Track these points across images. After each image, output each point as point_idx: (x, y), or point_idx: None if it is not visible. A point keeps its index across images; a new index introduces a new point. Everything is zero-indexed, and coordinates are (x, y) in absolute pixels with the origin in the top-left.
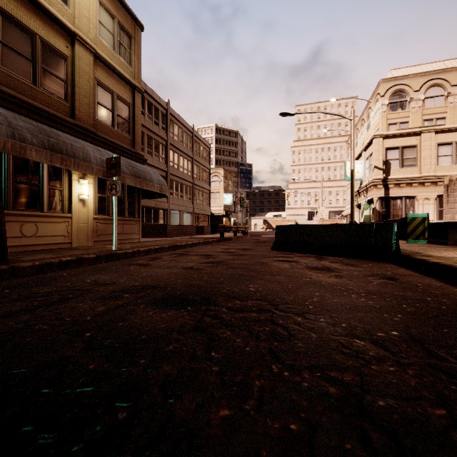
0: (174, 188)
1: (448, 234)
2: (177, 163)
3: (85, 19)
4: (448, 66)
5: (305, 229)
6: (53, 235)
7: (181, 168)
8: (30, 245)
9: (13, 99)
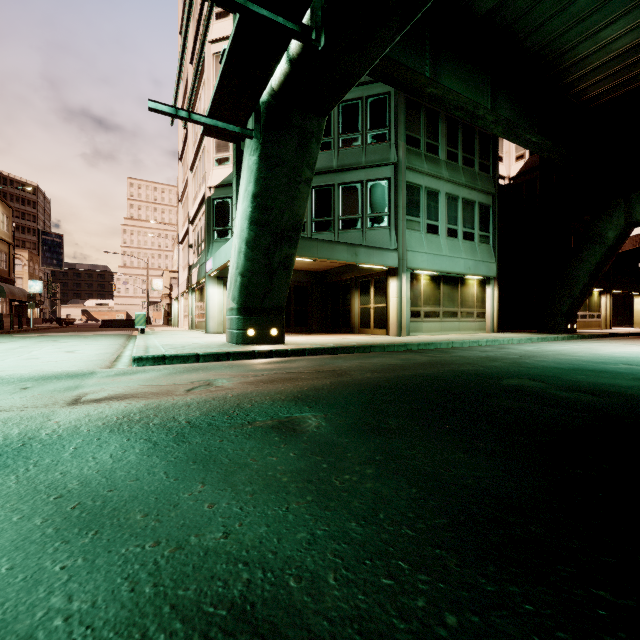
0: None
1: (170, 322)
2: None
3: None
4: None
5: (113, 320)
6: None
7: None
8: None
9: None
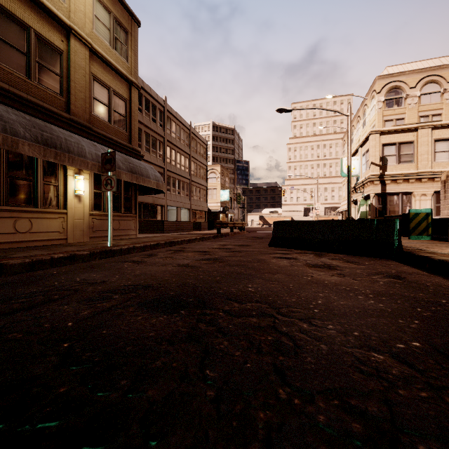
0: (171, 185)
1: (448, 230)
2: (174, 159)
3: (81, 13)
4: (443, 62)
5: (303, 225)
6: (48, 231)
7: (179, 164)
8: (24, 241)
9: (6, 93)
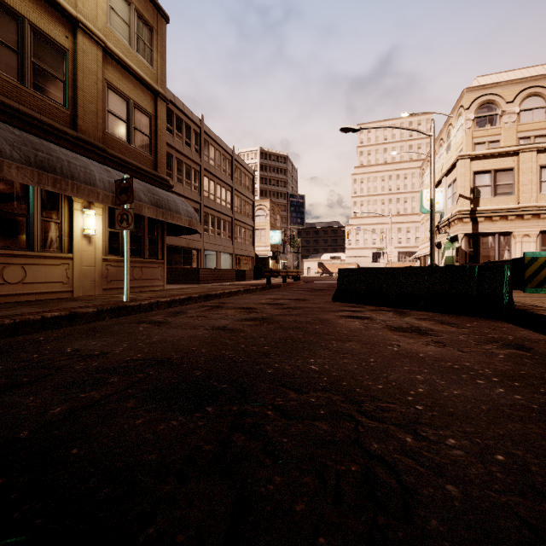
0: (210, 224)
1: None
2: (213, 193)
3: (91, 3)
4: None
5: (378, 274)
6: (48, 281)
7: (219, 199)
8: (15, 294)
9: None
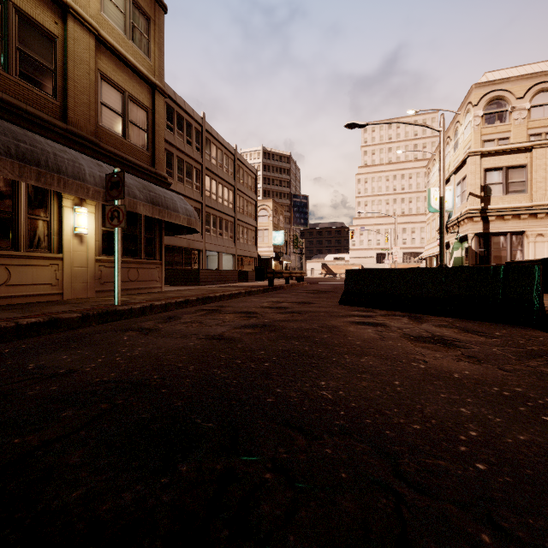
0: (211, 224)
1: None
2: (215, 192)
3: None
4: None
5: (389, 275)
6: (35, 283)
7: (220, 198)
8: None
9: None
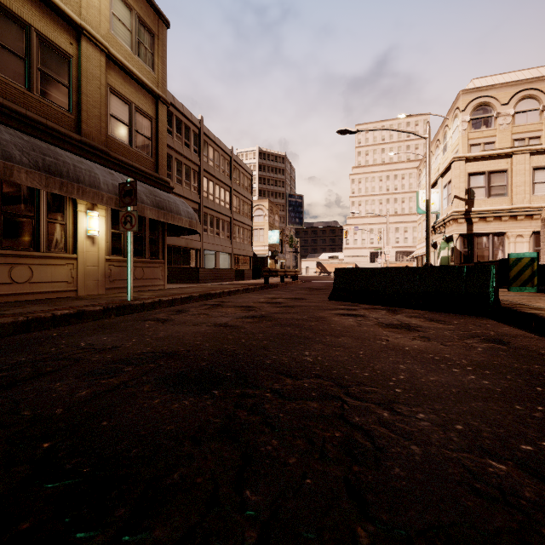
0: (209, 224)
1: None
2: (212, 193)
3: (94, 10)
4: (543, 73)
5: (372, 273)
6: (53, 281)
7: (217, 199)
8: (22, 293)
9: None
